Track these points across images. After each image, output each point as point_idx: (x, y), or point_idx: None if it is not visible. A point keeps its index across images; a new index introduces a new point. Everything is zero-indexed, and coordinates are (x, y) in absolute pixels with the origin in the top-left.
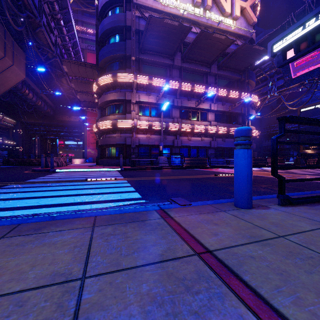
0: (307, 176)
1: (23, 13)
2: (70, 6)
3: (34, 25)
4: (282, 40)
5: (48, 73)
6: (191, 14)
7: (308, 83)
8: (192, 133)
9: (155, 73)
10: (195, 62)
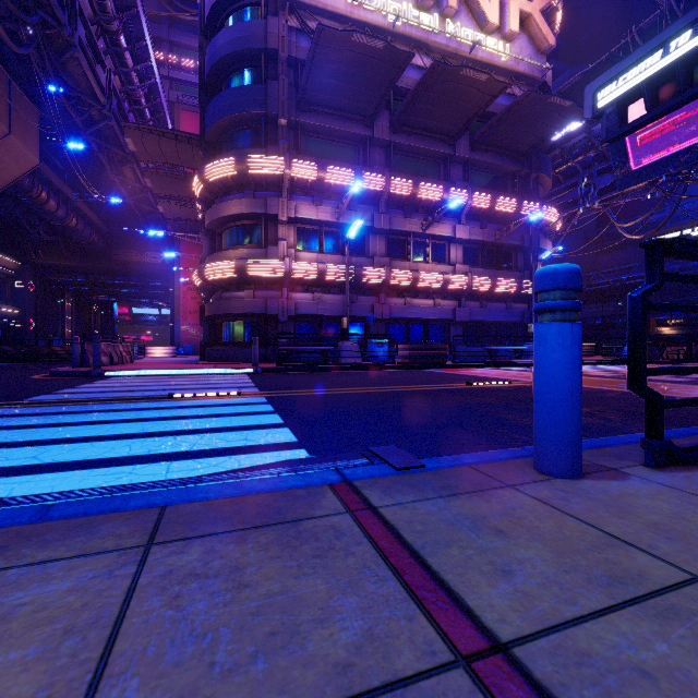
0: (674, 385)
1: (31, 16)
2: (141, 5)
3: (58, 45)
4: (618, 79)
5: (93, 156)
6: (412, 25)
7: (666, 181)
8: (414, 289)
9: (332, 155)
10: (420, 132)
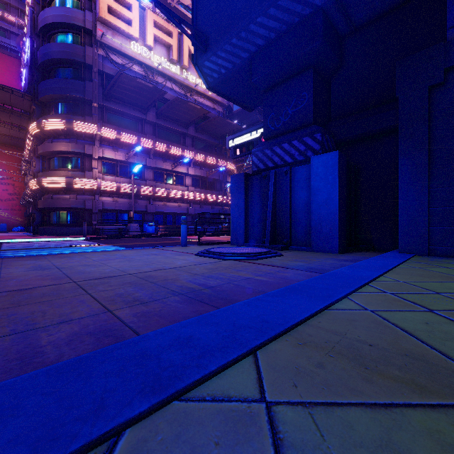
0: None
1: None
2: None
3: None
4: (234, 139)
5: None
6: (166, 69)
7: None
8: (168, 198)
9: (123, 125)
10: (171, 120)
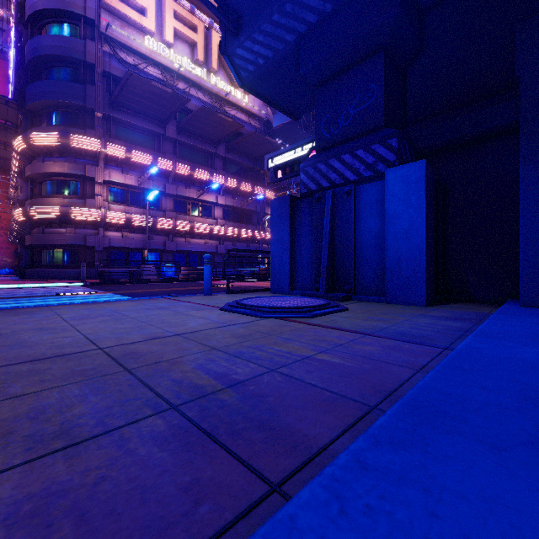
0: None
1: None
2: None
3: None
4: (275, 158)
5: None
6: (190, 72)
7: None
8: (192, 233)
9: (135, 141)
10: (196, 137)
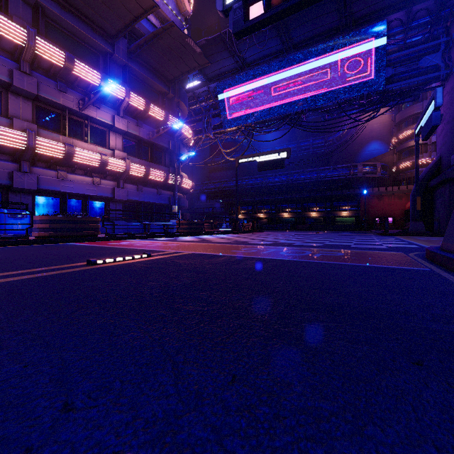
0: (274, 248)
1: None
2: None
3: None
4: None
5: None
6: None
7: (245, 129)
8: (69, 164)
9: None
10: (77, 12)
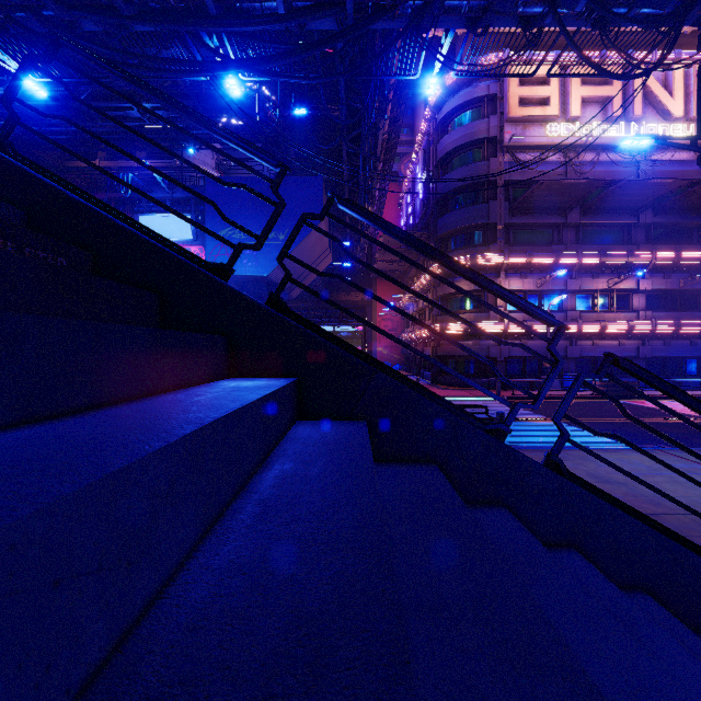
0: None
1: None
2: None
3: None
4: None
5: None
6: (600, 137)
7: None
8: (600, 334)
9: (531, 240)
10: (606, 212)
